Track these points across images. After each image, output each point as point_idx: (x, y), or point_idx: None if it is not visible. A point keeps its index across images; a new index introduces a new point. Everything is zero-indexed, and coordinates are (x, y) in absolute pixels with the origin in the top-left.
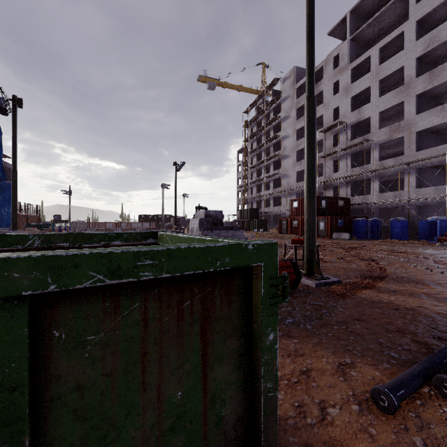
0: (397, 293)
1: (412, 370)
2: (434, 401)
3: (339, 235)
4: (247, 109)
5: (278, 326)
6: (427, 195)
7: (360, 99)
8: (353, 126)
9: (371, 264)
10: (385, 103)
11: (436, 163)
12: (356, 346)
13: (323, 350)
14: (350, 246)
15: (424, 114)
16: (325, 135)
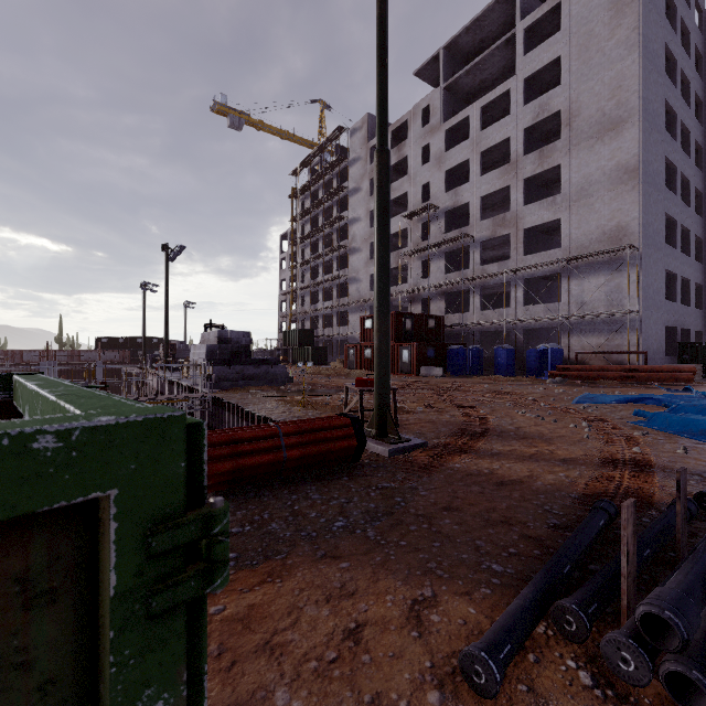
0: (502, 457)
1: (522, 600)
2: (553, 649)
3: (429, 371)
4: (296, 169)
5: (205, 650)
6: (537, 316)
7: (456, 176)
8: (447, 212)
9: (469, 413)
10: (487, 184)
11: (546, 273)
12: (442, 560)
13: (390, 577)
14: (444, 386)
15: (534, 206)
16: (411, 222)
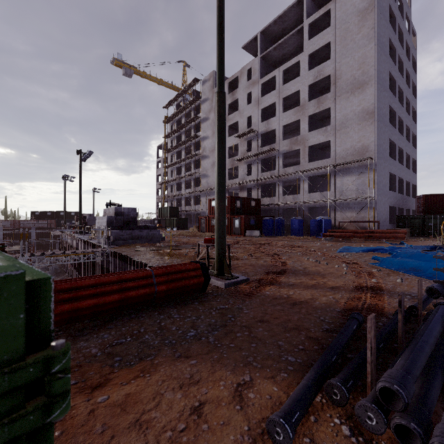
0: (295, 287)
1: (306, 380)
2: (326, 412)
3: (251, 233)
4: (167, 104)
5: None
6: (316, 199)
7: (268, 112)
8: (263, 135)
9: (275, 259)
10: (287, 118)
11: (322, 173)
12: (257, 356)
13: (223, 368)
14: (260, 242)
15: (314, 132)
16: (240, 140)
